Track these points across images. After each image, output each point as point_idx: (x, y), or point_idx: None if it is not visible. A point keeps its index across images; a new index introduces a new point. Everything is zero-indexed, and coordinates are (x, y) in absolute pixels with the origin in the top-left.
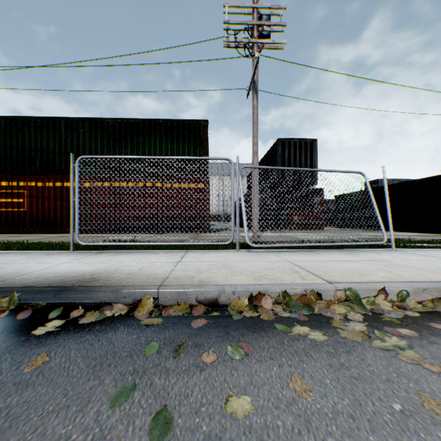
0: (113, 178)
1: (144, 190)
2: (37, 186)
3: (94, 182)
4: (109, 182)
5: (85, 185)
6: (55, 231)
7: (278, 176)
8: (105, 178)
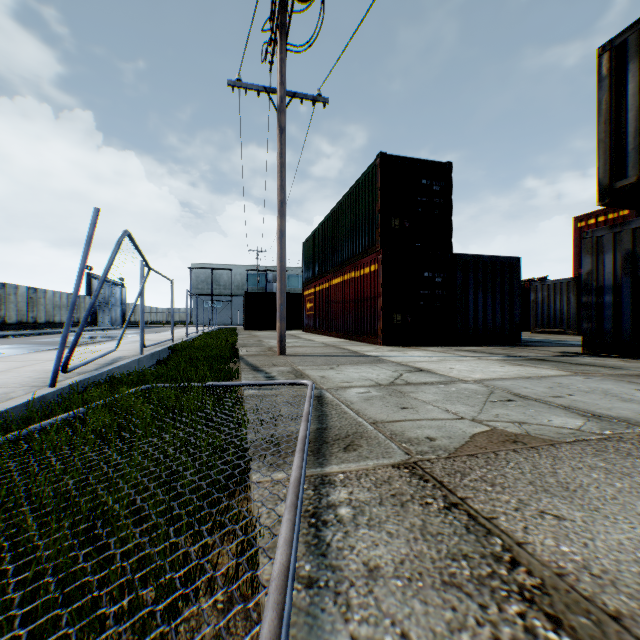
0: (335, 274)
1: (347, 284)
2: (315, 291)
3: (329, 282)
4: (334, 280)
5: (327, 286)
6: (319, 332)
7: (597, 176)
8: (332, 276)
